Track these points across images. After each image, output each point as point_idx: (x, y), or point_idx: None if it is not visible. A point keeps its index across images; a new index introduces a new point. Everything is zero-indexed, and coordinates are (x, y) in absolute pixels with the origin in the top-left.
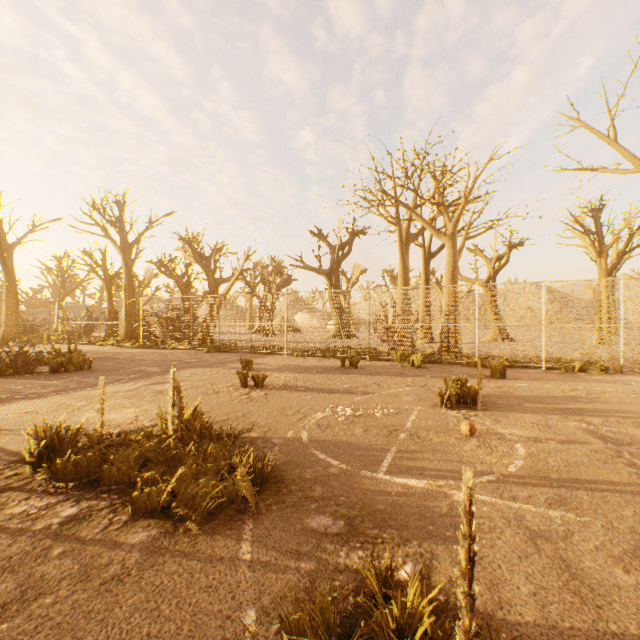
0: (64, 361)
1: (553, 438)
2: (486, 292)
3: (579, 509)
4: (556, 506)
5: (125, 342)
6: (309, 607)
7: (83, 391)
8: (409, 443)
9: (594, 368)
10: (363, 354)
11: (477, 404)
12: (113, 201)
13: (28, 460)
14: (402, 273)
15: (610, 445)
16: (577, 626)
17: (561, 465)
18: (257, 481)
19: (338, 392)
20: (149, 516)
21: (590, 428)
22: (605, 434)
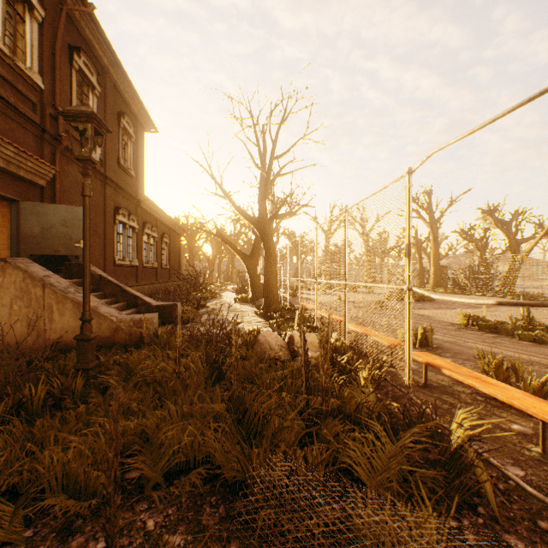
0: (421, 296)
1: None
2: None
3: None
4: None
5: (437, 289)
6: None
7: (446, 309)
8: None
9: None
10: None
11: None
12: (423, 192)
13: (462, 322)
14: None
15: None
16: None
17: None
18: None
19: None
20: (525, 341)
21: None
22: None
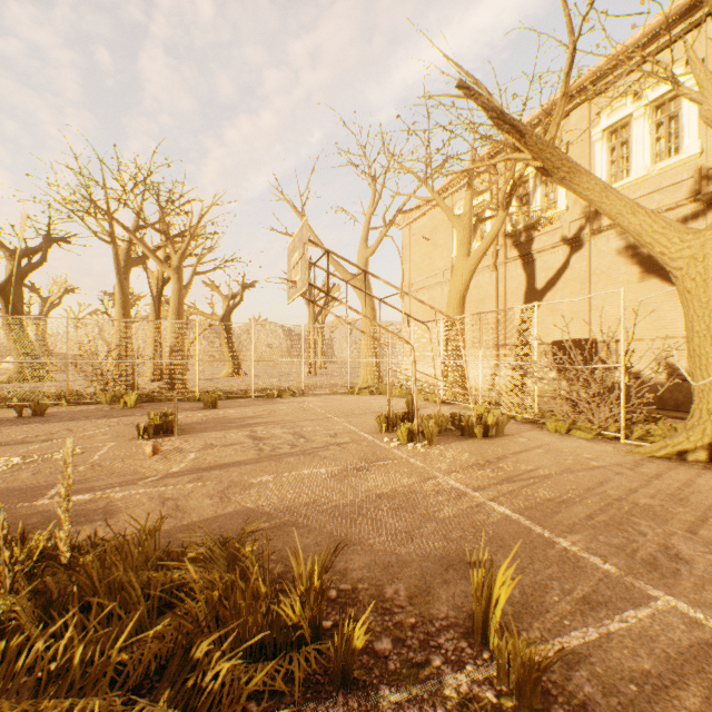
0: None
1: (222, 444)
2: (223, 328)
3: (208, 479)
4: (194, 481)
5: None
6: None
7: None
8: (88, 472)
9: (287, 393)
10: (58, 399)
11: (177, 431)
12: None
13: None
14: (121, 301)
15: (257, 441)
16: (165, 529)
17: (215, 459)
18: None
19: (5, 445)
20: None
21: (253, 434)
22: (259, 436)
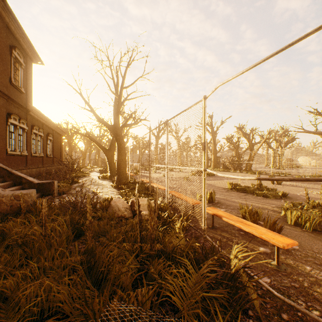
0: (207, 173)
1: None
2: None
3: None
4: None
5: (215, 169)
6: (295, 202)
7: (220, 180)
8: None
9: None
10: None
11: None
12: (208, 116)
13: (229, 187)
14: None
15: None
16: None
17: None
18: (283, 196)
19: (317, 189)
20: (259, 196)
21: None
22: None
